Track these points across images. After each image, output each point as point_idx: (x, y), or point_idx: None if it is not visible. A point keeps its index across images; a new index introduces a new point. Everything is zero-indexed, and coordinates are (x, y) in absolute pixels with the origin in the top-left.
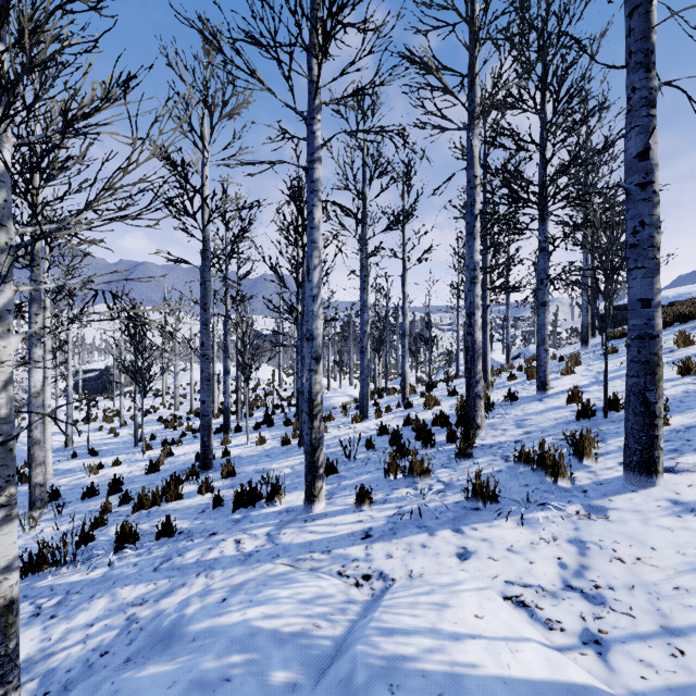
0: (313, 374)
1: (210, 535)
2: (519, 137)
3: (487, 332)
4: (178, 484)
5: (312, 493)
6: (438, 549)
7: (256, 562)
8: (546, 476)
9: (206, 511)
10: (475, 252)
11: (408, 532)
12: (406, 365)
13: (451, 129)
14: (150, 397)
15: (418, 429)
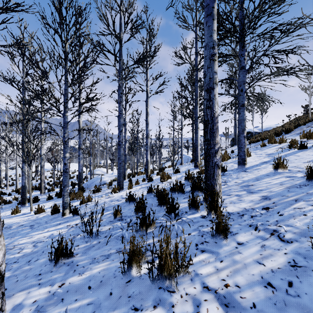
0: None
1: None
2: None
3: (198, 133)
4: None
5: None
6: None
7: None
8: None
9: None
10: (214, 32)
11: None
12: (148, 156)
13: None
14: None
15: (159, 197)
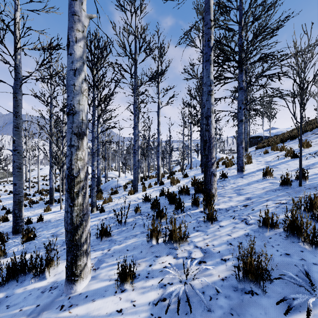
0: (74, 150)
1: None
2: (229, 17)
3: None
4: None
5: (73, 271)
6: None
7: None
8: (304, 244)
9: None
10: (211, 73)
11: None
12: (159, 161)
13: None
14: None
15: (170, 198)
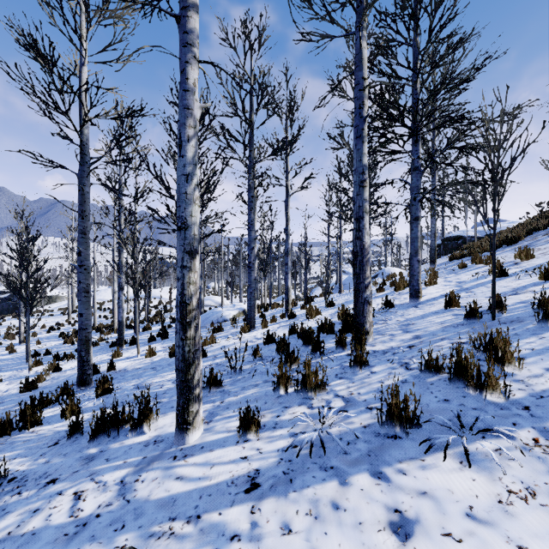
0: (186, 272)
1: (46, 484)
2: (396, 60)
3: None
4: (46, 405)
5: (185, 419)
6: (359, 514)
7: (87, 541)
8: (468, 388)
9: (59, 443)
10: (364, 156)
11: (309, 478)
12: (289, 281)
13: (338, 36)
14: (58, 315)
15: (304, 336)
